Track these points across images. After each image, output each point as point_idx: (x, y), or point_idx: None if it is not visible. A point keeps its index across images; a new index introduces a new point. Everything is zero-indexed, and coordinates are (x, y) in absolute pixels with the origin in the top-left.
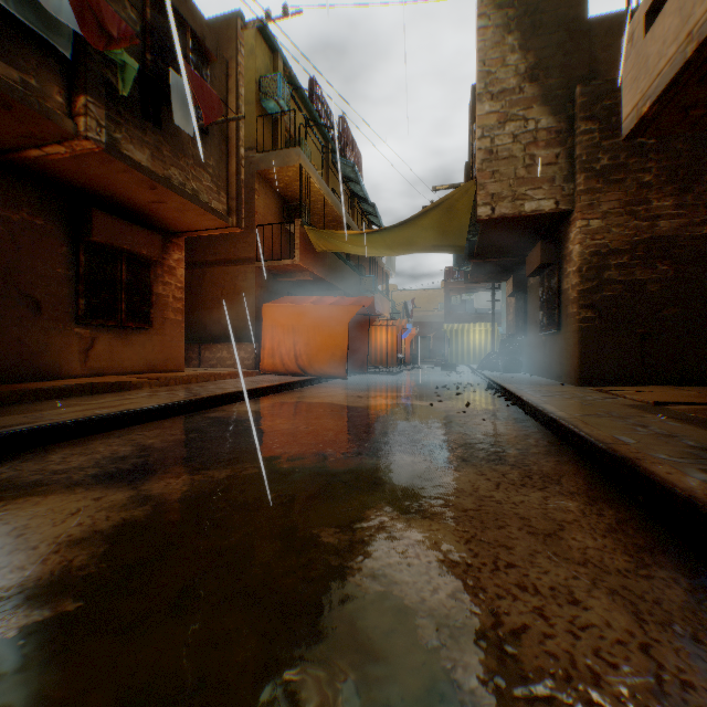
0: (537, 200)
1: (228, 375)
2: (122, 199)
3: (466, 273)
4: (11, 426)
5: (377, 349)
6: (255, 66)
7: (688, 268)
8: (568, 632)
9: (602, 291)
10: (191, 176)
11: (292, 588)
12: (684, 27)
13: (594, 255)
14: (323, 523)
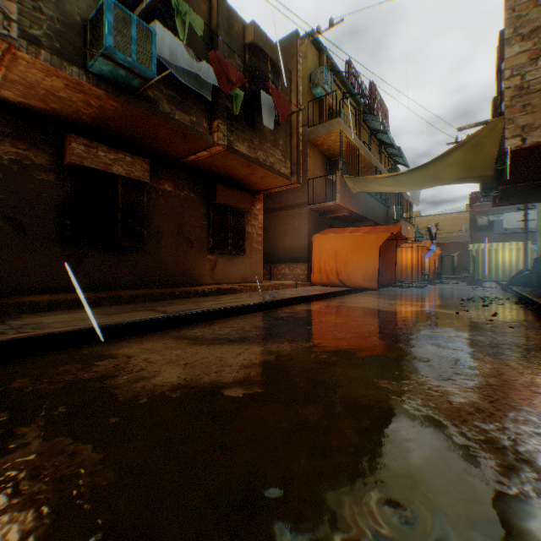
0: None
1: (290, 285)
2: (230, 175)
3: (493, 197)
4: (192, 310)
5: (402, 267)
6: (307, 66)
7: None
8: None
9: None
10: (269, 154)
11: (367, 403)
12: None
13: None
14: (379, 377)
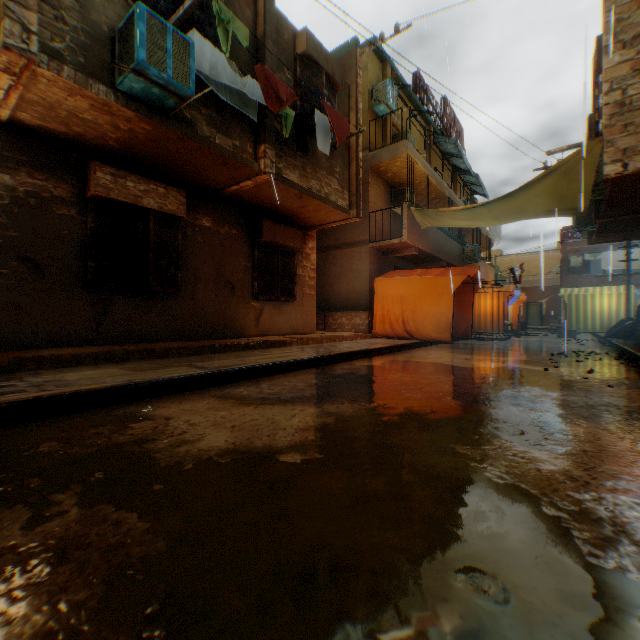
0: None
1: (348, 337)
2: (278, 208)
3: (588, 233)
4: (236, 365)
5: (480, 316)
6: (368, 79)
7: None
8: None
9: None
10: (324, 183)
11: (443, 471)
12: None
13: None
14: (456, 442)
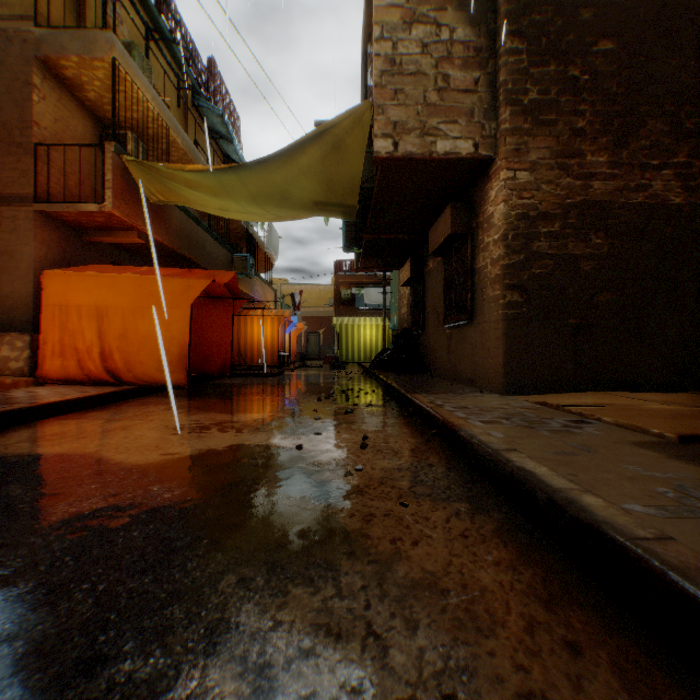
0: (452, 139)
1: None
2: None
3: (357, 257)
4: None
5: (254, 345)
6: None
7: (624, 244)
8: None
9: (532, 267)
10: None
11: None
12: None
13: (523, 219)
14: None
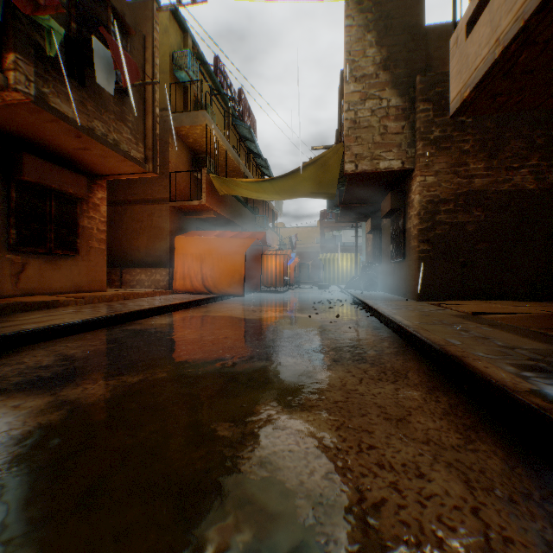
0: (389, 160)
1: (145, 294)
2: (51, 145)
3: (336, 215)
4: None
5: (268, 273)
6: (169, 43)
7: (495, 214)
8: (417, 502)
9: (435, 229)
10: (113, 128)
11: (190, 479)
12: (494, 34)
13: (430, 203)
14: (219, 418)
